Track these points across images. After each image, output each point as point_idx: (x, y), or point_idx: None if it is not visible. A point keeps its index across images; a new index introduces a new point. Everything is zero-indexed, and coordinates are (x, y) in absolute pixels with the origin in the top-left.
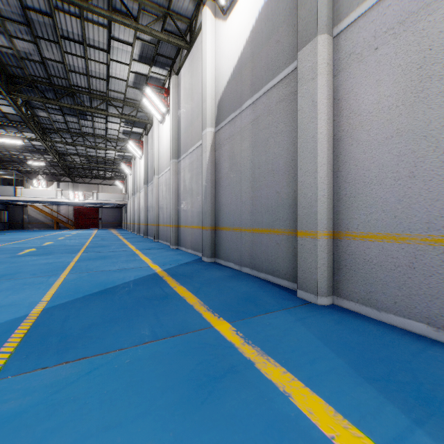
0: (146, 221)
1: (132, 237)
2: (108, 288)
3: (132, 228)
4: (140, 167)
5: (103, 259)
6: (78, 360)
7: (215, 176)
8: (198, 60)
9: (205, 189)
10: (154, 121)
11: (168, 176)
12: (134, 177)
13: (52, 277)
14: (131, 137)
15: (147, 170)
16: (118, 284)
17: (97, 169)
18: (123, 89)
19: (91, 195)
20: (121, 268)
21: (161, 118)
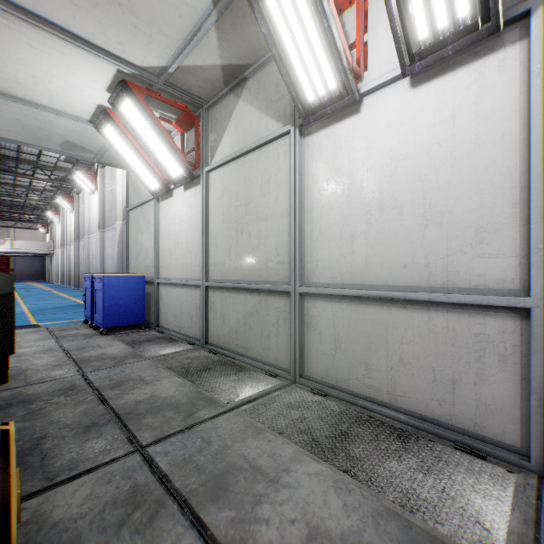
0: (78, 274)
1: (63, 289)
2: (56, 307)
3: (61, 281)
4: (71, 220)
5: (43, 300)
6: (55, 314)
7: (123, 250)
8: (115, 171)
9: (116, 257)
10: (85, 190)
11: (97, 239)
12: (64, 228)
13: (19, 306)
14: (60, 189)
15: (78, 226)
16: (60, 306)
17: (11, 211)
18: (55, 161)
19: (4, 243)
20: (59, 303)
21: (91, 192)
